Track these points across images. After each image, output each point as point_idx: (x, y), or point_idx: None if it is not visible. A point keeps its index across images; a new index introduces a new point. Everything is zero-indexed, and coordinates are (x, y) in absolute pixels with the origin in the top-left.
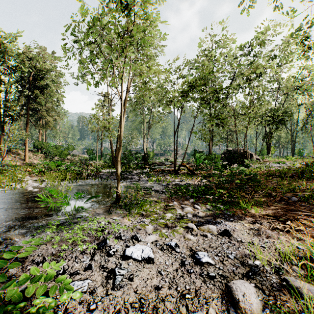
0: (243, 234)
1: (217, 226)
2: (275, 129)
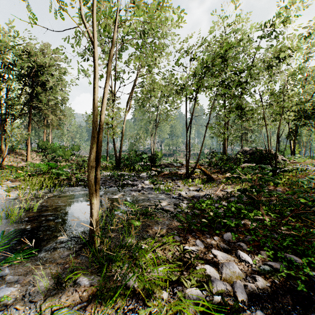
0: None
1: None
2: (302, 125)
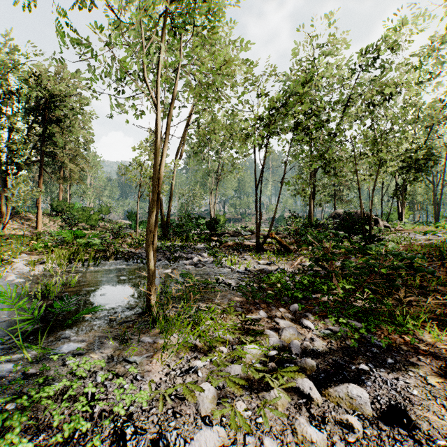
0: (441, 419)
1: (364, 385)
2: (412, 180)
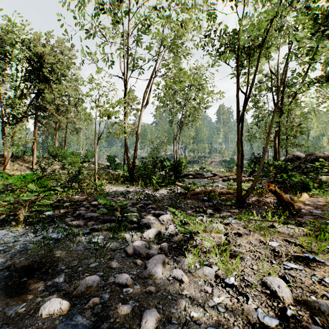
0: None
1: None
2: None
